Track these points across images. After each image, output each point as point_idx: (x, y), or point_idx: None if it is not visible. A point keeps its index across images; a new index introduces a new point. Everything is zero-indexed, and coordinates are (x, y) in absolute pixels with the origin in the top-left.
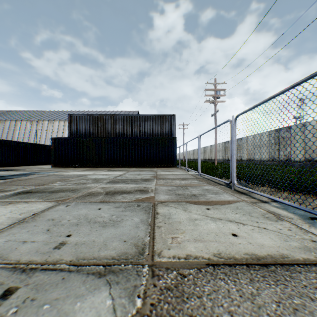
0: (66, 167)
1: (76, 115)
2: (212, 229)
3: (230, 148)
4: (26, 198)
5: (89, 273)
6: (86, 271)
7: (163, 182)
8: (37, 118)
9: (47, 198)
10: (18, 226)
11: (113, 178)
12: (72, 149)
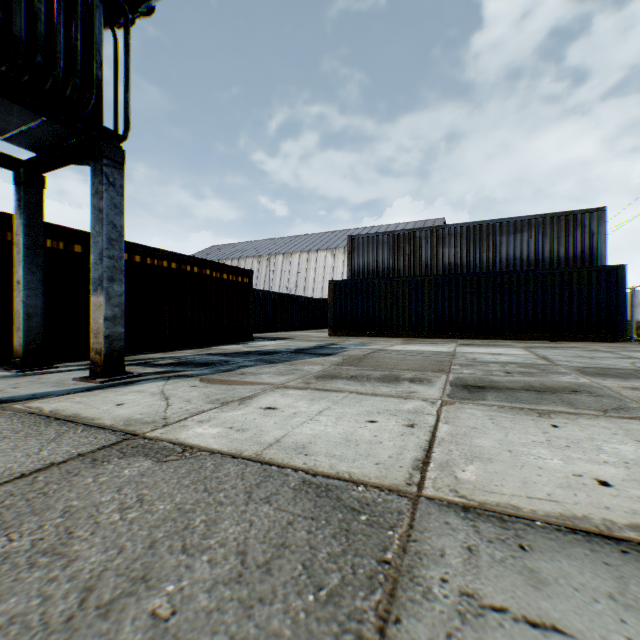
0: (353, 336)
1: (362, 236)
2: None
3: None
4: (530, 403)
5: None
6: None
7: None
8: (266, 252)
9: (584, 407)
10: None
11: (554, 364)
12: (363, 302)
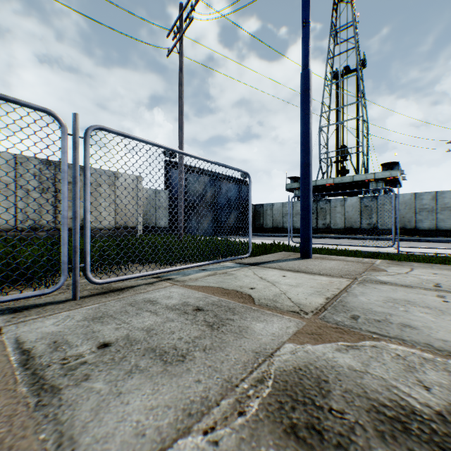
0: None
1: None
2: (291, 280)
3: None
4: None
5: (394, 283)
6: (397, 284)
7: None
8: None
9: None
10: None
11: None
12: None
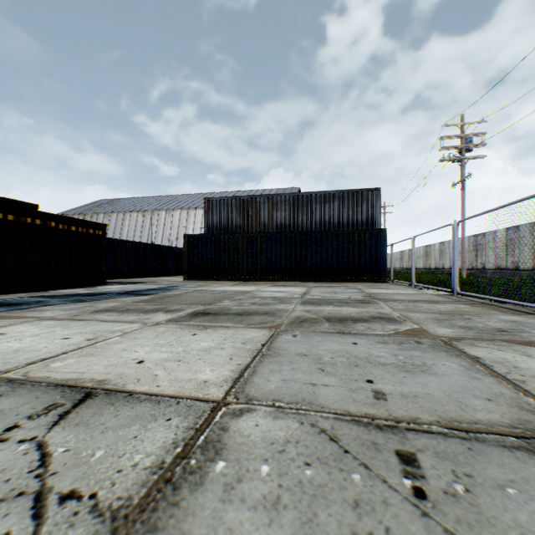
0: (204, 280)
1: (215, 198)
2: None
3: (487, 246)
4: (215, 322)
5: (506, 446)
6: (493, 441)
7: (398, 305)
8: (150, 208)
9: (245, 323)
10: (267, 361)
11: (301, 297)
12: (212, 252)
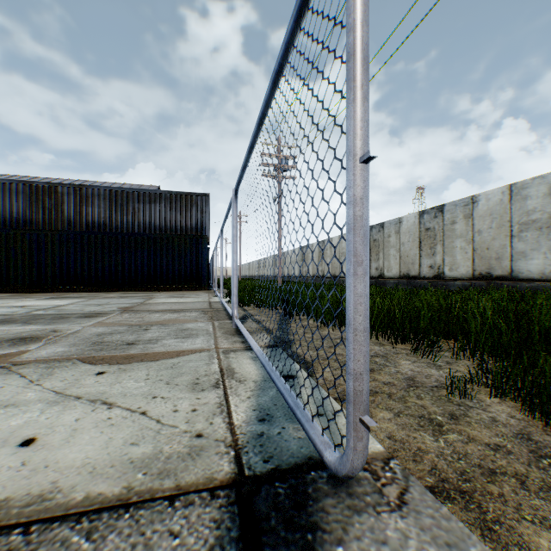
0: None
1: None
2: (2, 429)
3: (309, 257)
4: None
5: None
6: None
7: (123, 317)
8: None
9: None
10: None
11: (22, 313)
12: None
